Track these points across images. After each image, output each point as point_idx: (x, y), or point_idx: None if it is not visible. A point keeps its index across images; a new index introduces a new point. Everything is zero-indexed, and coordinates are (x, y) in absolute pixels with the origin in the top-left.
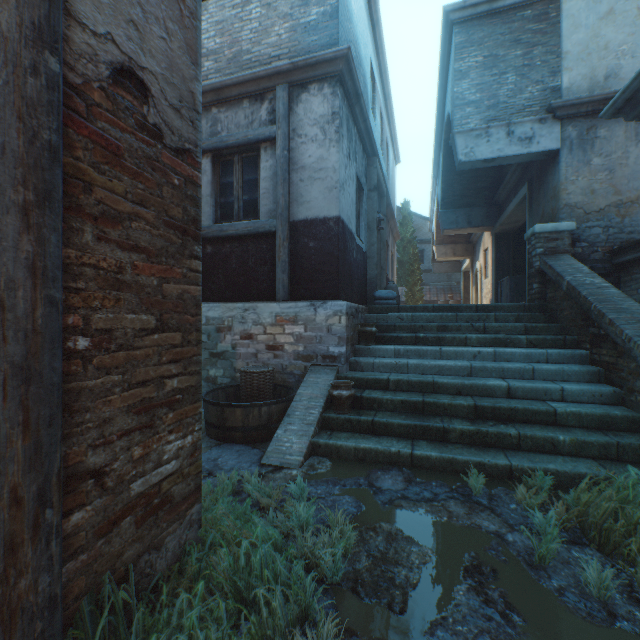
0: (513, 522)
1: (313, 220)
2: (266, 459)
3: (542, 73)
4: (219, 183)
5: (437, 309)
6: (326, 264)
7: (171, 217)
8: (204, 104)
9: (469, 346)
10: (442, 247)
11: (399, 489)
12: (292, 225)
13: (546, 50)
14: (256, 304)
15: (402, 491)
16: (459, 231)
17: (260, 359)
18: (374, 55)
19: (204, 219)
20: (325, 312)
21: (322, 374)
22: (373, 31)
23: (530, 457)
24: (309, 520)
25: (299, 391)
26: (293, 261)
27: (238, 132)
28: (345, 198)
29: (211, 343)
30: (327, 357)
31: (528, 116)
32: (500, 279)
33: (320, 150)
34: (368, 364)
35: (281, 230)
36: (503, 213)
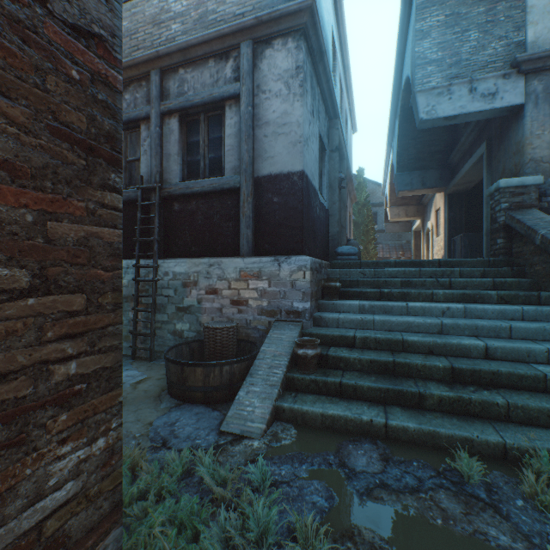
0: (528, 531)
1: (277, 175)
2: (226, 426)
3: (506, 28)
4: (186, 142)
5: (399, 264)
6: (290, 219)
7: (64, 124)
8: (171, 65)
9: (435, 302)
10: (395, 209)
11: (376, 472)
12: (256, 181)
13: (510, 5)
14: (221, 259)
15: (380, 475)
16: (413, 192)
17: (225, 314)
18: (335, 25)
19: (171, 177)
20: (289, 267)
21: (286, 330)
22: (334, 2)
23: (524, 432)
24: (270, 528)
25: (262, 348)
26: (257, 216)
27: (204, 91)
28: (309, 154)
29: (178, 298)
30: (291, 312)
31: (491, 72)
32: (453, 237)
33: (284, 105)
34: (333, 320)
35: (245, 186)
36: (457, 174)
